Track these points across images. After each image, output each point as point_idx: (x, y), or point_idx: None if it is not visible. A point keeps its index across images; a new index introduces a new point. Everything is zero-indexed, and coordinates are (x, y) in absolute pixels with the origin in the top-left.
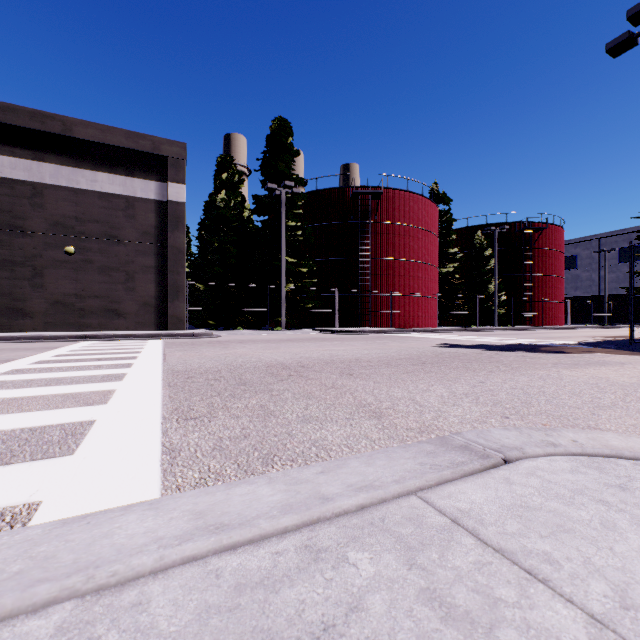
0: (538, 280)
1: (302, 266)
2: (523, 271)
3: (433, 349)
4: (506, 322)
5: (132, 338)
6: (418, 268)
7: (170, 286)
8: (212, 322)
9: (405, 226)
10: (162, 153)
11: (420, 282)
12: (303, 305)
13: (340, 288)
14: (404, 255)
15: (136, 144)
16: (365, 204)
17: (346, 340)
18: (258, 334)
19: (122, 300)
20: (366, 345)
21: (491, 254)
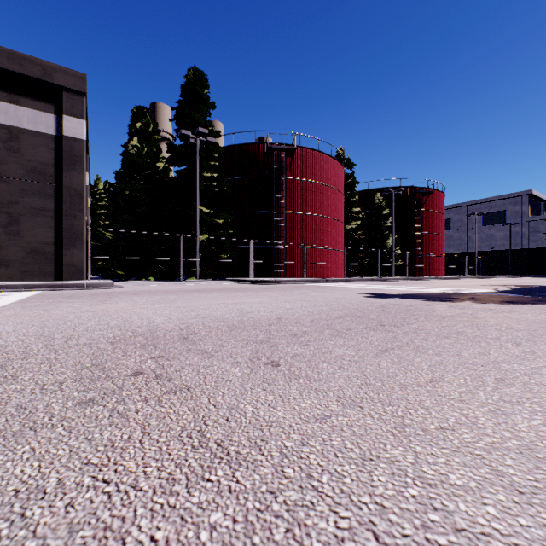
0: (426, 237)
1: (218, 217)
2: (414, 229)
3: (366, 300)
4: (400, 273)
5: (0, 290)
6: (328, 223)
7: (65, 231)
8: (121, 272)
9: (316, 183)
10: (55, 81)
11: (329, 236)
12: (219, 256)
13: (256, 240)
14: (315, 210)
15: (21, 67)
16: (279, 160)
17: (262, 290)
18: (169, 284)
19: (3, 246)
20: (285, 296)
21: (389, 213)
